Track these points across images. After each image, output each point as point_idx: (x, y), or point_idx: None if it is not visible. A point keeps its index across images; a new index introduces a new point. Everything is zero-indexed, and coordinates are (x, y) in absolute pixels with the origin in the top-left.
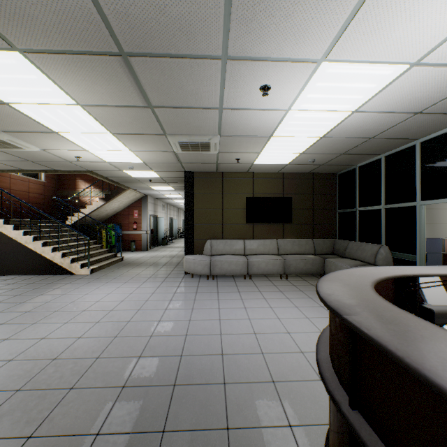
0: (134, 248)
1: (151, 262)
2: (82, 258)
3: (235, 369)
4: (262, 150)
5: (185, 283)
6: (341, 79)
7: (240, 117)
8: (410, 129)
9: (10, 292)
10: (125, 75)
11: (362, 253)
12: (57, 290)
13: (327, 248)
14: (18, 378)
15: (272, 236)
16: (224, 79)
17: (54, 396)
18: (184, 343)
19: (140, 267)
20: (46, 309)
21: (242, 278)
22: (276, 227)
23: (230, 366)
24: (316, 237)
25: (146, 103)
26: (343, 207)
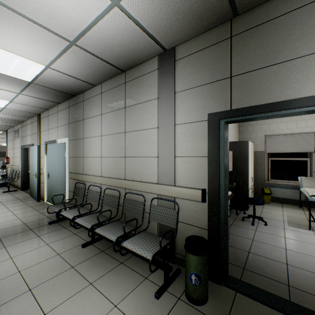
0: None
1: None
2: None
3: None
4: (2, 145)
5: None
6: None
7: None
8: None
9: None
10: None
11: None
12: None
13: None
14: None
15: None
16: None
17: None
18: None
19: None
20: None
21: None
22: None
23: None
24: None
25: None
26: None
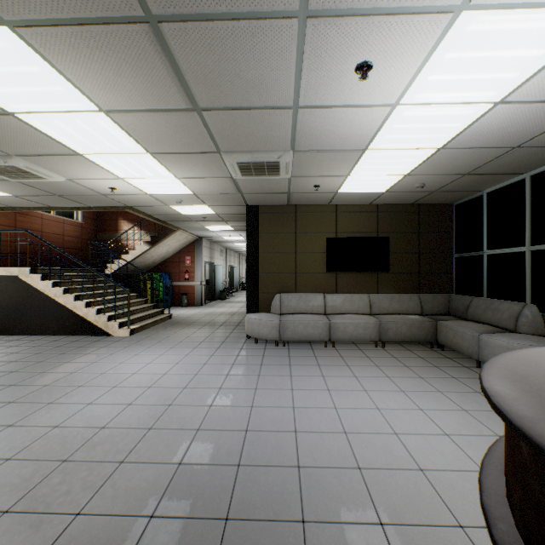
0: (186, 303)
1: (206, 321)
2: (121, 316)
3: (319, 496)
4: (351, 172)
5: (247, 350)
6: (488, 44)
7: (323, 121)
8: None
9: (31, 358)
10: (157, 58)
11: (494, 314)
12: (87, 357)
13: (439, 306)
14: (10, 491)
15: (362, 289)
16: (302, 55)
17: (51, 526)
18: (242, 445)
19: (191, 328)
20: (69, 383)
21: (322, 345)
22: (368, 277)
23: (310, 489)
24: (422, 290)
25: (190, 103)
26: (462, 250)
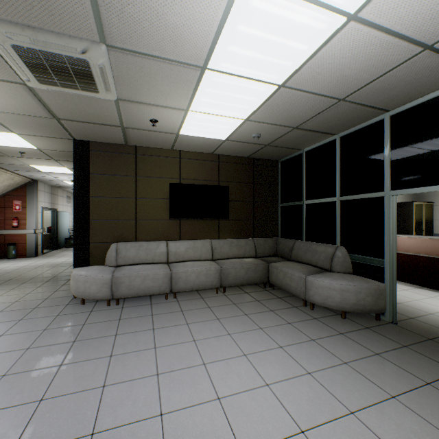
0: (14, 255)
1: (29, 276)
2: None
3: None
4: (191, 105)
5: (64, 318)
6: None
7: None
8: (394, 88)
9: None
10: None
11: (313, 255)
12: None
13: (269, 248)
14: None
15: (205, 235)
16: None
17: None
18: None
19: None
20: None
21: (163, 297)
22: (210, 224)
23: None
24: (256, 235)
25: None
26: (286, 200)
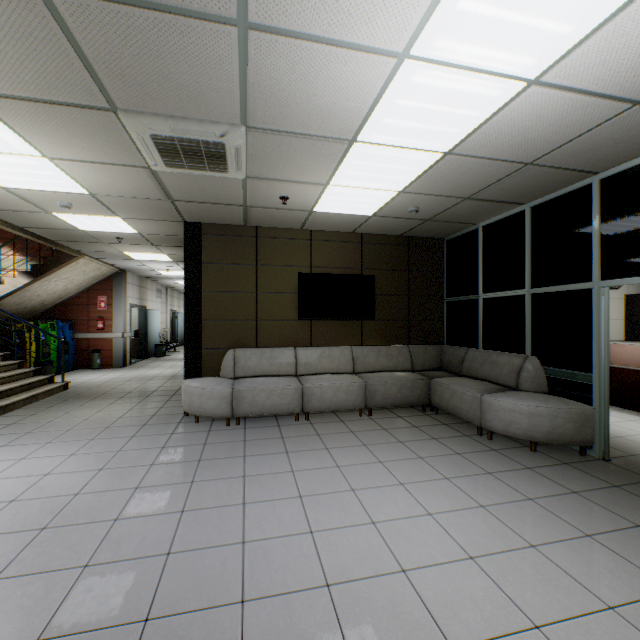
0: (99, 364)
1: (125, 390)
2: None
3: None
4: (332, 178)
5: (180, 436)
6: None
7: (292, 68)
8: (600, 147)
9: None
10: None
11: (492, 368)
12: None
13: (431, 359)
14: None
15: (344, 341)
16: None
17: None
18: None
19: (97, 403)
20: None
21: (293, 418)
22: (351, 325)
23: None
24: (413, 341)
25: None
26: (455, 293)
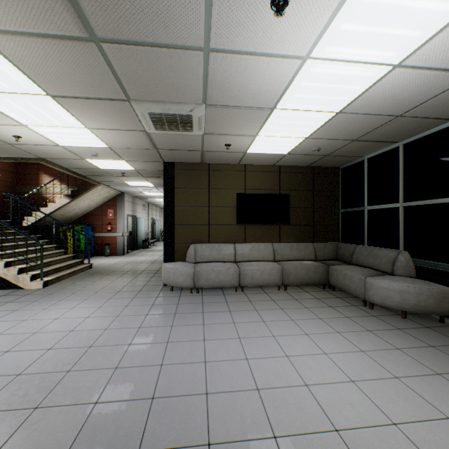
0: (108, 253)
1: (126, 269)
2: (35, 268)
3: None
4: (260, 132)
5: (162, 299)
6: None
7: (235, 70)
8: None
9: None
10: None
11: (374, 259)
12: None
13: (329, 252)
14: None
15: (267, 239)
16: None
17: None
18: (146, 419)
19: (110, 277)
20: None
21: (233, 290)
22: (272, 228)
23: None
24: (316, 240)
25: (85, 29)
26: (347, 206)
